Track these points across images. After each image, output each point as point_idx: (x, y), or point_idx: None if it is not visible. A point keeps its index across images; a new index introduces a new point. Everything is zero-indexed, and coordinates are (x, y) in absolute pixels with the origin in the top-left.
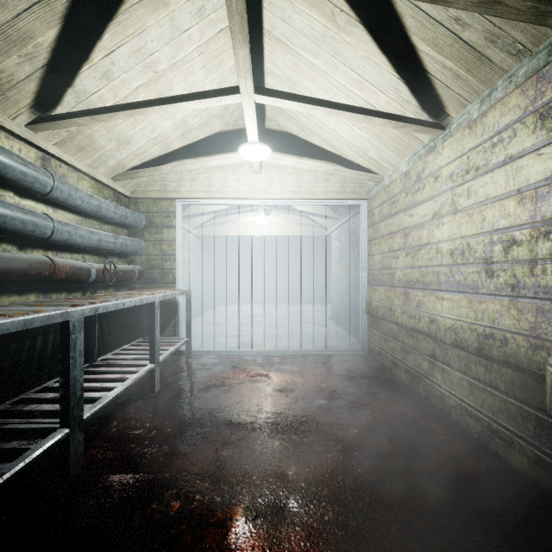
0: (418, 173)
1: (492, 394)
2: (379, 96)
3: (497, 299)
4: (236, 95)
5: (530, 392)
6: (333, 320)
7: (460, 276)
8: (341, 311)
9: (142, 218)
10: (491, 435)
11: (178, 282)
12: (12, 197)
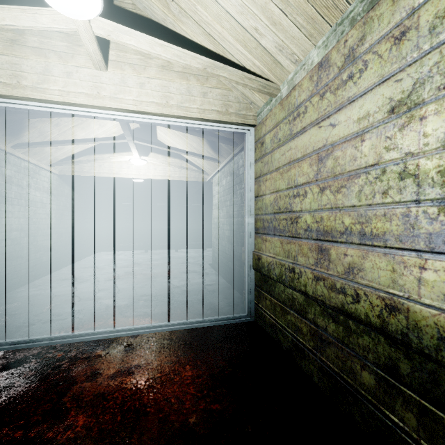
0: (350, 50)
1: None
2: None
3: None
4: None
5: None
6: (214, 268)
7: None
8: (222, 260)
9: None
10: None
11: None
12: None
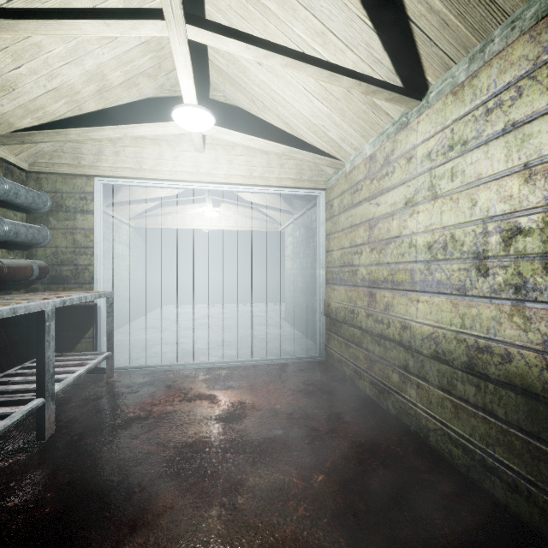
0: (386, 155)
1: (486, 421)
2: (345, 54)
3: (493, 303)
4: (159, 21)
5: (544, 425)
6: (287, 321)
7: (441, 274)
8: (295, 312)
9: (46, 199)
10: (484, 471)
11: (98, 282)
12: None
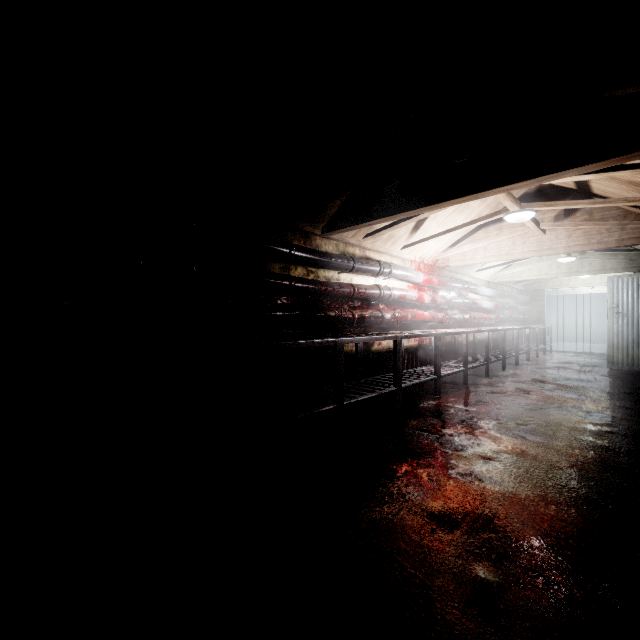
0: None
1: None
2: None
3: None
4: None
5: None
6: None
7: None
8: None
9: (529, 298)
10: None
11: (545, 322)
12: (509, 301)
